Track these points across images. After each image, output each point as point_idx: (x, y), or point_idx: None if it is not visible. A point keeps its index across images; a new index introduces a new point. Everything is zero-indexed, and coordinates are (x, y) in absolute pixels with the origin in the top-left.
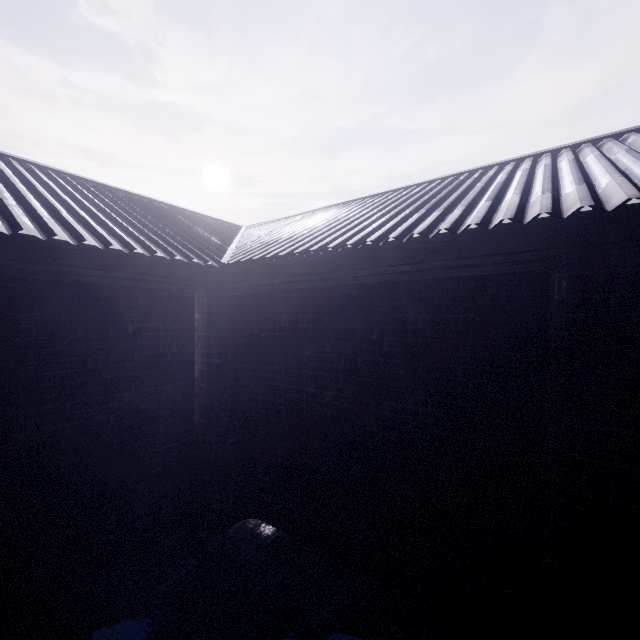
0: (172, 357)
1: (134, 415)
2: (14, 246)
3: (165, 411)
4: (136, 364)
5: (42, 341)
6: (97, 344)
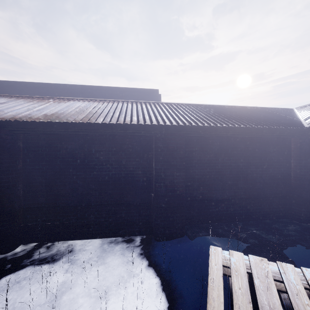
0: (283, 160)
1: (272, 176)
2: (255, 130)
3: (281, 177)
4: (273, 161)
5: (253, 153)
6: (264, 154)
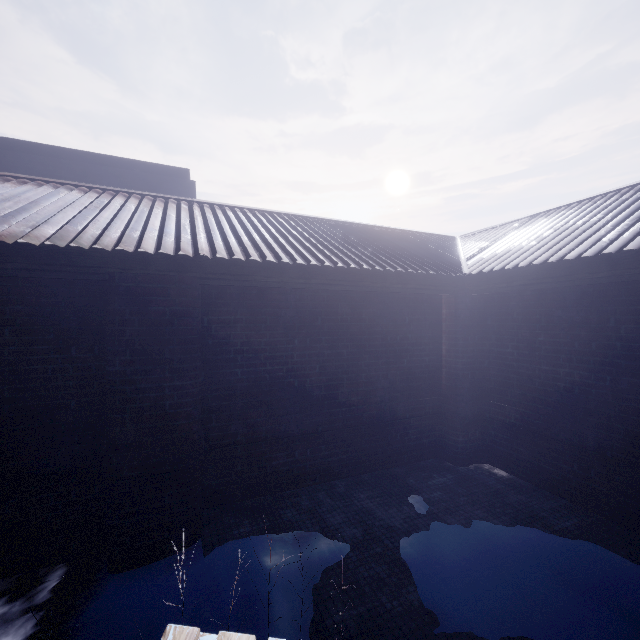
0: (428, 339)
1: (408, 374)
2: (369, 275)
3: (424, 375)
4: (410, 342)
5: (370, 325)
6: (392, 328)
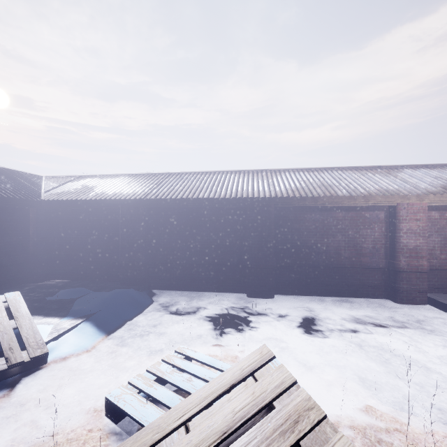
0: (22, 228)
1: (10, 245)
2: None
3: (20, 245)
4: (10, 229)
5: None
6: None
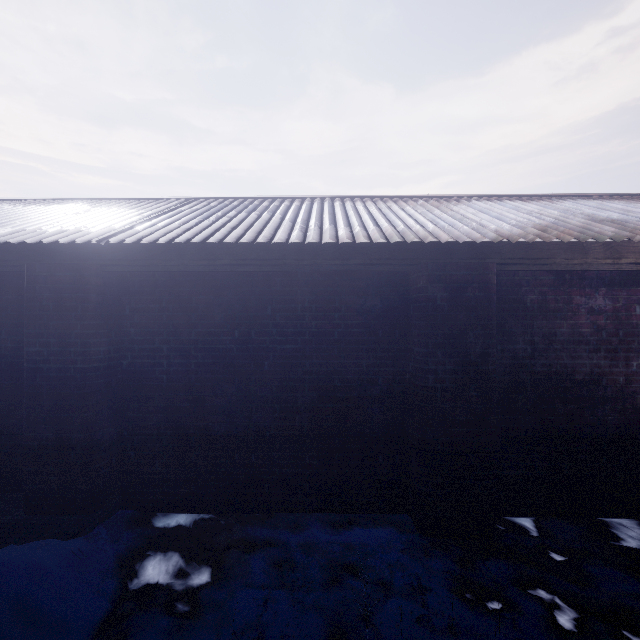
0: None
1: None
2: None
3: None
4: None
5: None
6: None
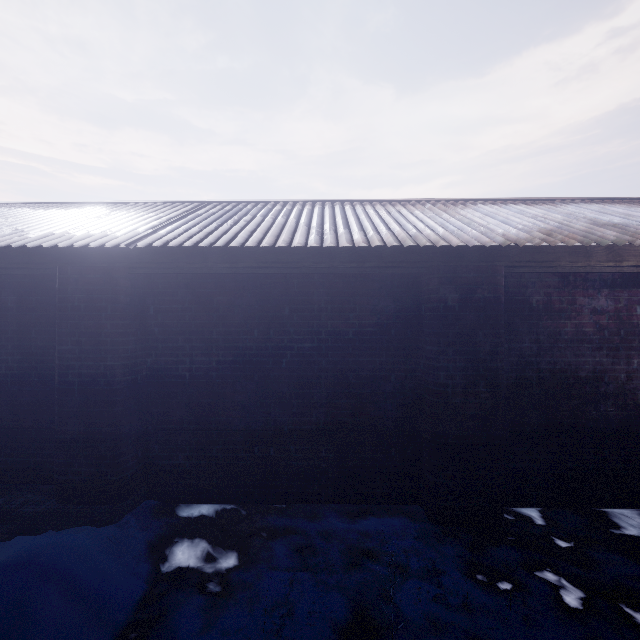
0: None
1: None
2: None
3: None
4: None
5: None
6: None
